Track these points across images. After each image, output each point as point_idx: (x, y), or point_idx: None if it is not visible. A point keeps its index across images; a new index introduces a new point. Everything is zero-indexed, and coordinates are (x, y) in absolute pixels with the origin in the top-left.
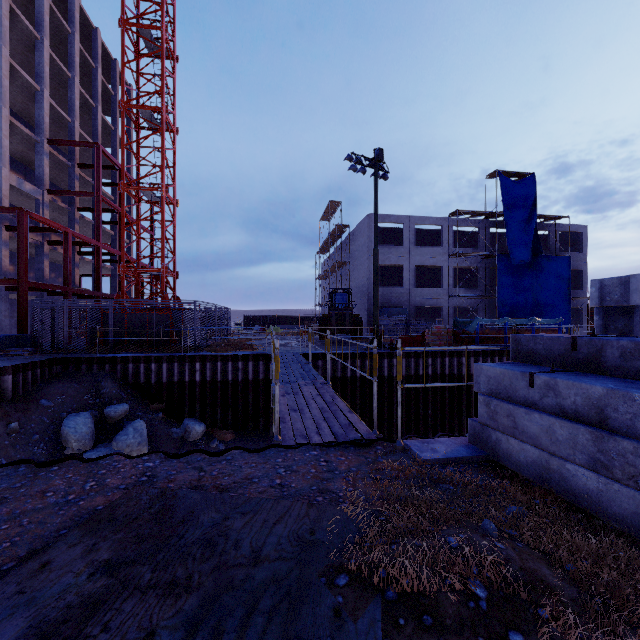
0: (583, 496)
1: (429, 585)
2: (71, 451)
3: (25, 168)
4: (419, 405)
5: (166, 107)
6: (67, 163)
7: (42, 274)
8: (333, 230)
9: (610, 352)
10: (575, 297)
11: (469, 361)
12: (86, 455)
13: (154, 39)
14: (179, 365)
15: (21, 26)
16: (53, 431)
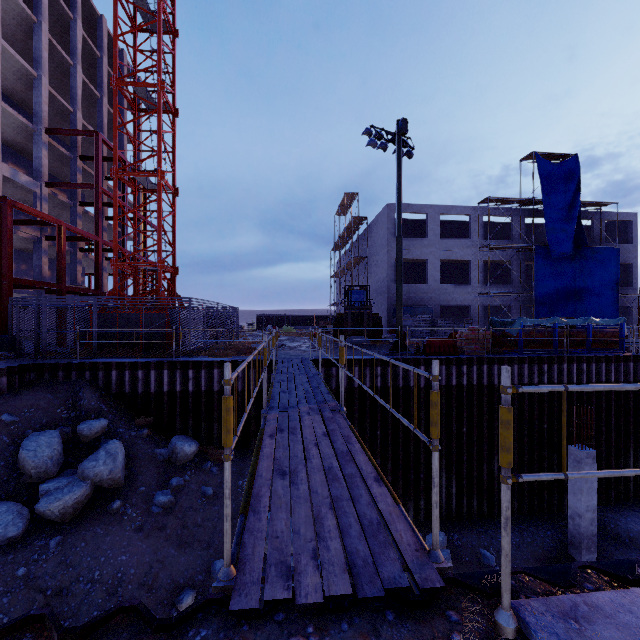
0: None
1: None
2: (29, 479)
3: (27, 162)
4: (451, 421)
5: (163, 83)
6: (69, 155)
7: (40, 271)
8: (349, 223)
9: None
10: (624, 294)
11: (512, 369)
12: (42, 487)
13: (150, 10)
14: (169, 372)
15: (17, 8)
16: (12, 453)
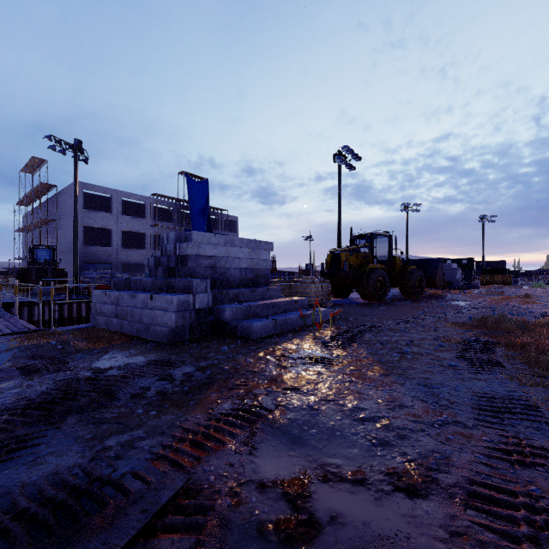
0: (114, 327)
1: (37, 344)
2: None
3: None
4: None
5: None
6: None
7: None
8: (37, 186)
9: (132, 283)
10: None
11: None
12: None
13: None
14: None
15: None
16: None
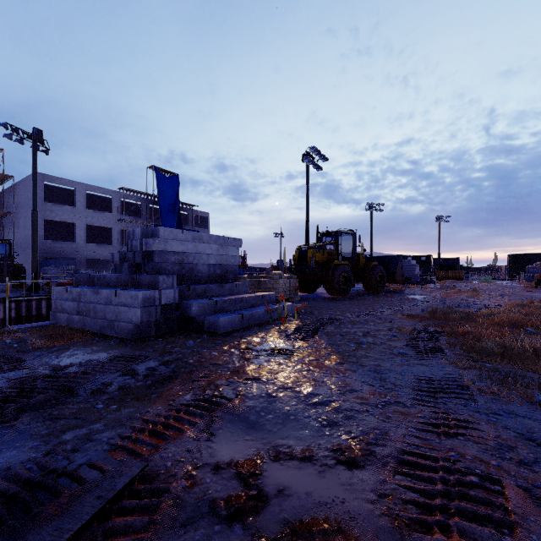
0: (76, 324)
1: None
2: None
3: None
4: None
5: None
6: None
7: None
8: None
9: (96, 279)
10: None
11: None
12: None
13: None
14: None
15: None
16: None
